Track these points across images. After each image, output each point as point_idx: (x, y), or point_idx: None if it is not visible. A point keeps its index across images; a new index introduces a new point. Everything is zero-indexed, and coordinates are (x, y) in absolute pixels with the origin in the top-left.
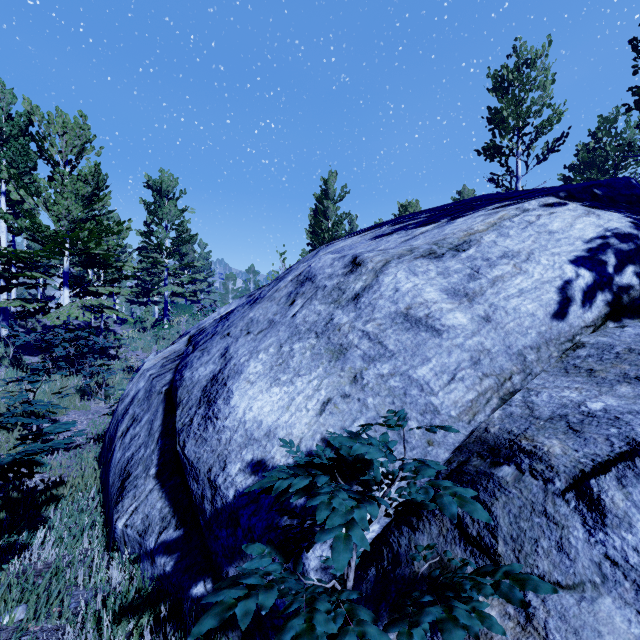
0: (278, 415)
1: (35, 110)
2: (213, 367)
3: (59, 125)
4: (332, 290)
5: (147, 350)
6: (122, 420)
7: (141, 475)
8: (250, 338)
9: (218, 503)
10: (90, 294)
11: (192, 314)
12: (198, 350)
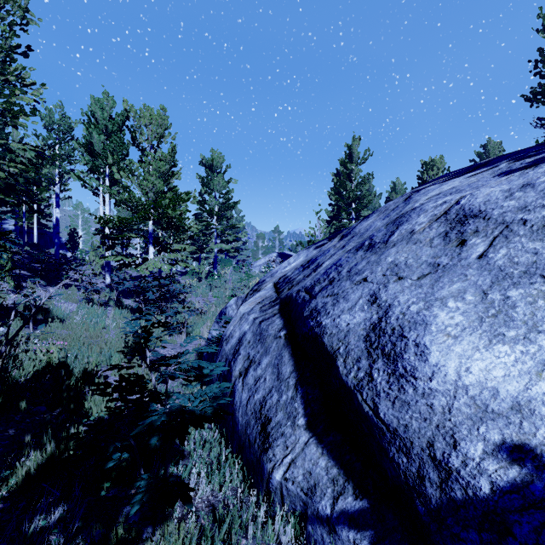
0: (524, 383)
1: (131, 108)
2: (365, 315)
3: (147, 118)
4: (544, 223)
5: (205, 296)
6: (234, 360)
7: (285, 423)
8: (408, 284)
9: (456, 492)
10: (166, 251)
11: (235, 267)
12: (321, 296)
